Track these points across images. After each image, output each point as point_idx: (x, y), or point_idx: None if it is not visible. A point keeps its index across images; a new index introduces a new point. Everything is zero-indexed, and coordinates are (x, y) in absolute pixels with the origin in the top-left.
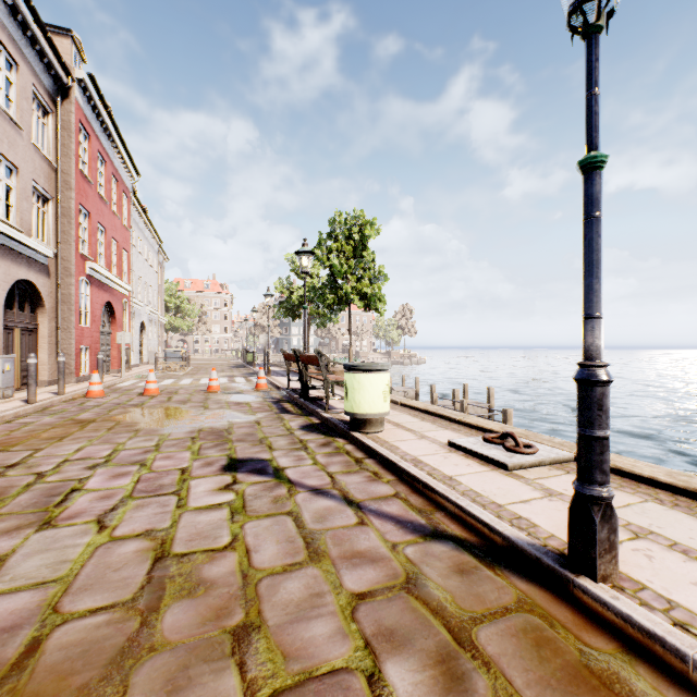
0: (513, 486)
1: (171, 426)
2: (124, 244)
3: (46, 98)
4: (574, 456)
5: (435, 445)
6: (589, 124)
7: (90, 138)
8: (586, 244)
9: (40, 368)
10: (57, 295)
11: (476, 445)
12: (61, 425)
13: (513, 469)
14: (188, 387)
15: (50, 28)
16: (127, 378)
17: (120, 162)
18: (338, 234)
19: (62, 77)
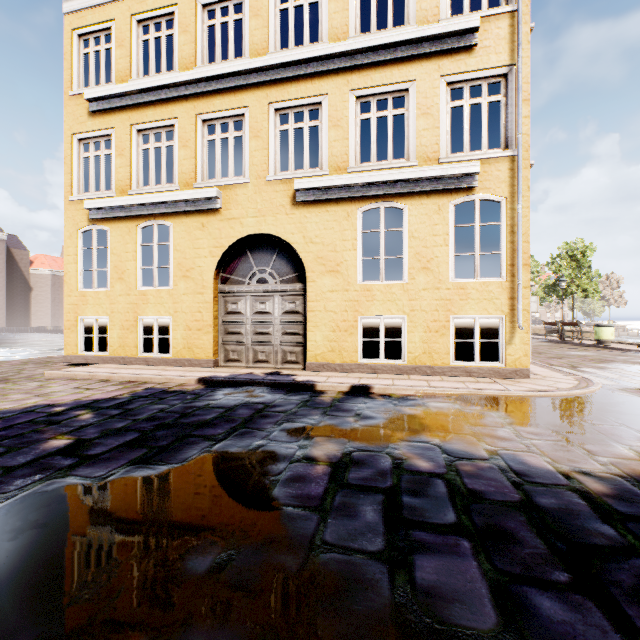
0: None
1: None
2: None
3: None
4: None
5: (631, 347)
6: None
7: None
8: None
9: None
10: None
11: None
12: None
13: None
14: None
15: None
16: None
17: None
18: (564, 255)
19: None
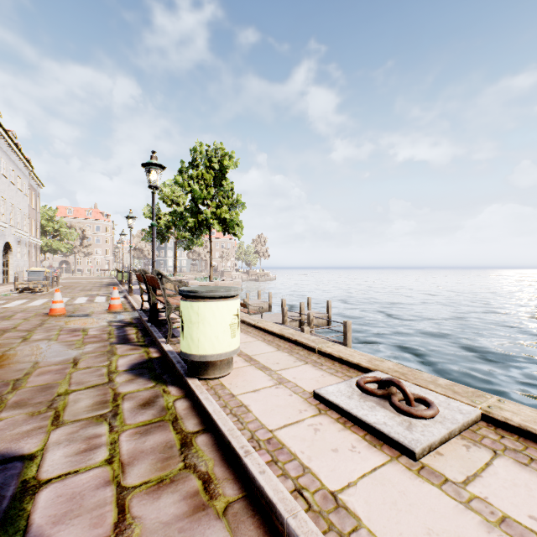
0: (448, 517)
1: None
2: None
3: None
4: (481, 413)
5: (297, 399)
6: None
7: None
8: None
9: None
10: None
11: (353, 402)
12: None
13: (421, 456)
14: (33, 309)
15: None
16: None
17: None
18: (199, 164)
19: None
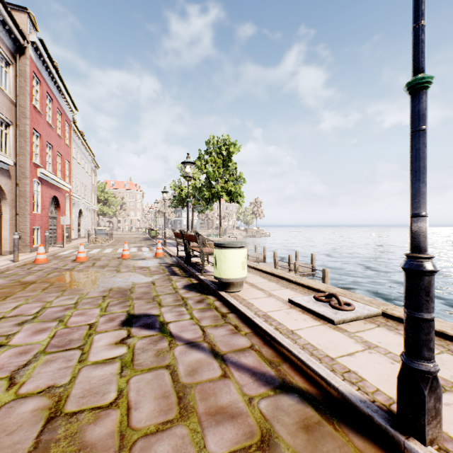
0: (340, 339)
1: (90, 286)
2: (66, 156)
3: (7, 54)
4: (381, 312)
5: (279, 302)
6: (417, 51)
7: (41, 83)
8: (414, 153)
9: (4, 242)
10: (16, 191)
11: (309, 303)
12: (9, 286)
13: (338, 324)
14: (109, 255)
15: (12, 6)
16: (68, 248)
17: (63, 101)
18: (212, 151)
19: (20, 40)
